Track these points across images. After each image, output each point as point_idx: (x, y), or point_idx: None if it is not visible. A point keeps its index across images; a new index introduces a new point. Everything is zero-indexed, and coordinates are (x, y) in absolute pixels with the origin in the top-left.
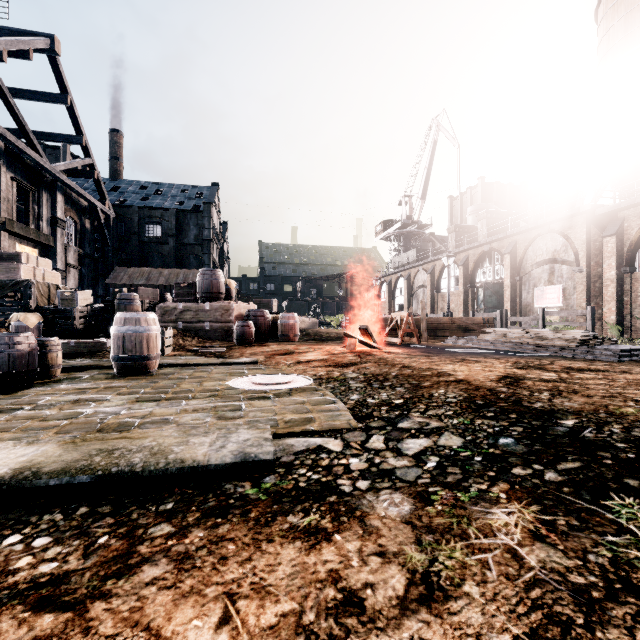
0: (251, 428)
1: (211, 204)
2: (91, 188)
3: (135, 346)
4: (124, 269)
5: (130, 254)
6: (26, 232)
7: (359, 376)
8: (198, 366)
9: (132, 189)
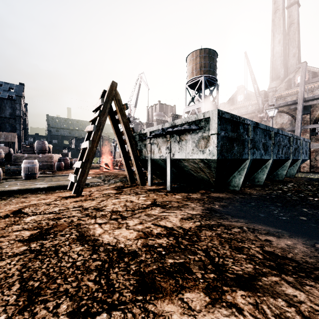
0: None
1: (21, 97)
2: None
3: (32, 170)
4: None
5: None
6: None
7: (104, 176)
8: (50, 177)
9: None
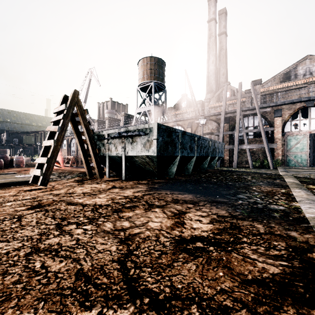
0: None
1: None
2: None
3: None
4: None
5: None
6: None
7: (57, 173)
8: None
9: None
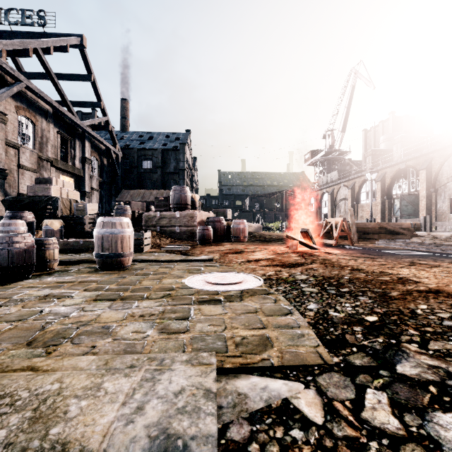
0: (190, 361)
1: (185, 144)
2: (109, 138)
3: (111, 245)
4: (128, 191)
5: (132, 181)
6: (66, 167)
7: (309, 278)
8: (165, 262)
9: (134, 137)
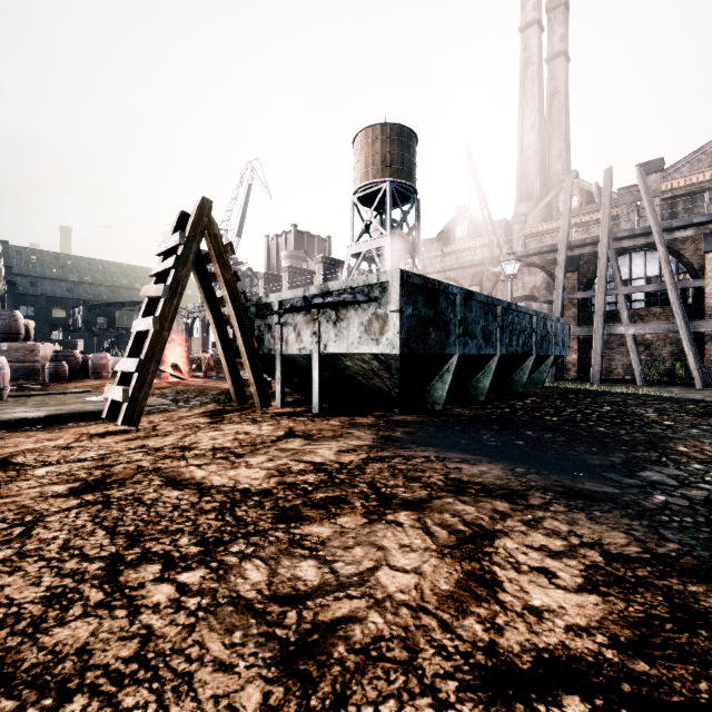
0: None
1: None
2: None
3: None
4: None
5: None
6: None
7: (173, 391)
8: (37, 396)
9: None
